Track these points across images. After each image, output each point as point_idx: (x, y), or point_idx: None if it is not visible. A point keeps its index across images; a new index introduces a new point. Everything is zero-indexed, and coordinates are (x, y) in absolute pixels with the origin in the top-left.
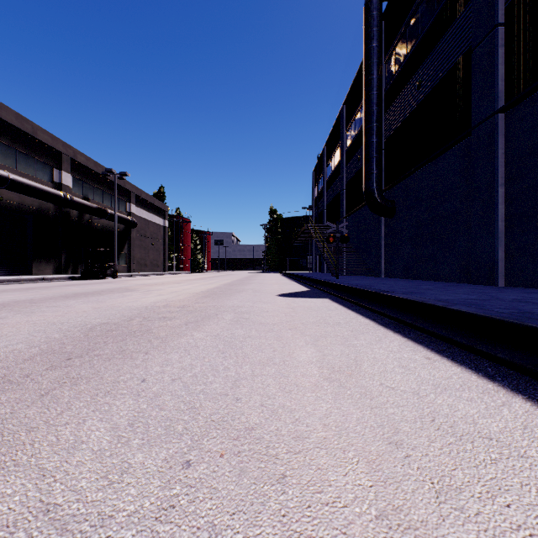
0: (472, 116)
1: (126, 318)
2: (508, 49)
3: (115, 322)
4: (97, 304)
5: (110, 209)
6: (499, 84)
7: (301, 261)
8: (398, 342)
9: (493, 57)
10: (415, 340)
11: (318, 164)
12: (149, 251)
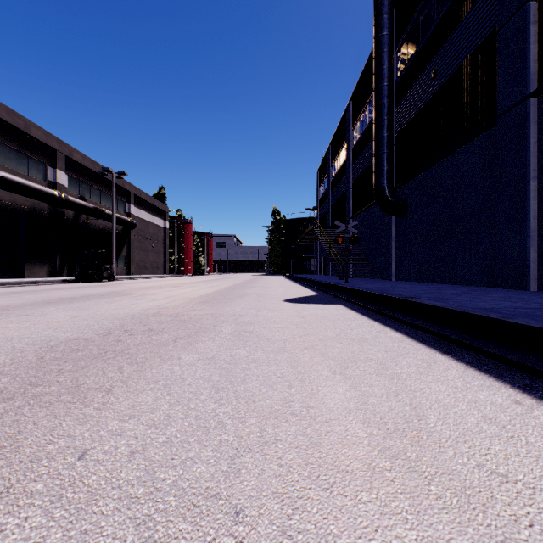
0: (498, 103)
1: (103, 331)
2: (541, 26)
3: (87, 337)
4: (78, 312)
5: (108, 210)
6: (531, 65)
7: (305, 263)
8: (457, 371)
9: (524, 36)
10: (478, 367)
11: (322, 163)
12: (149, 253)
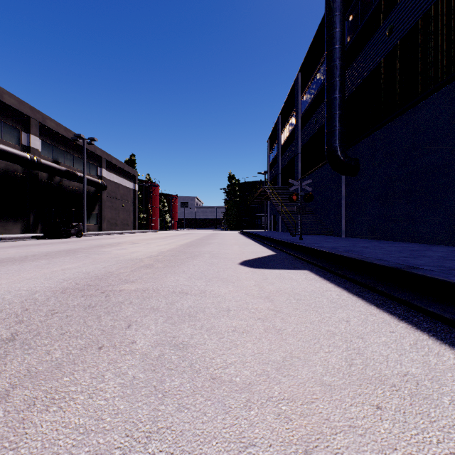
0: None
1: None
2: None
3: None
4: None
5: (81, 173)
6: None
7: (256, 220)
8: None
9: None
10: None
11: (272, 132)
12: (119, 212)
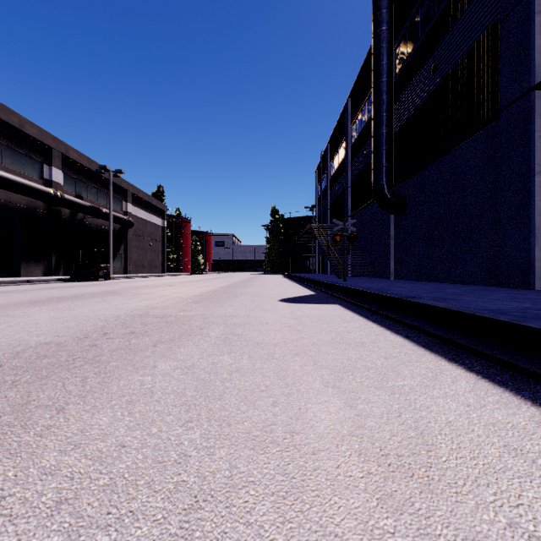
0: (501, 96)
1: (81, 334)
2: None
3: (61, 341)
4: (62, 313)
5: (105, 208)
6: (535, 57)
7: (303, 262)
8: (467, 382)
9: (528, 26)
10: (490, 378)
11: (321, 162)
12: (146, 252)
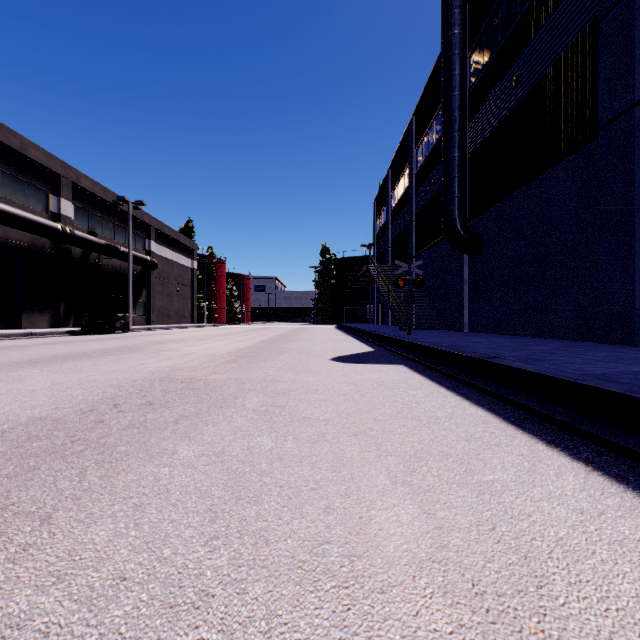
0: (599, 113)
1: (86, 405)
2: None
3: (60, 415)
4: (66, 376)
5: (124, 247)
6: None
7: (359, 310)
8: (575, 477)
9: (632, 28)
10: (605, 471)
11: (380, 191)
12: (173, 299)
